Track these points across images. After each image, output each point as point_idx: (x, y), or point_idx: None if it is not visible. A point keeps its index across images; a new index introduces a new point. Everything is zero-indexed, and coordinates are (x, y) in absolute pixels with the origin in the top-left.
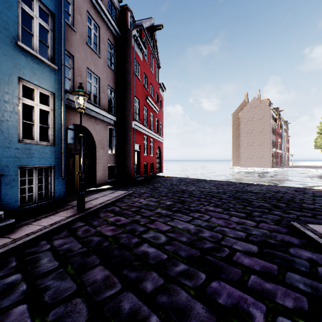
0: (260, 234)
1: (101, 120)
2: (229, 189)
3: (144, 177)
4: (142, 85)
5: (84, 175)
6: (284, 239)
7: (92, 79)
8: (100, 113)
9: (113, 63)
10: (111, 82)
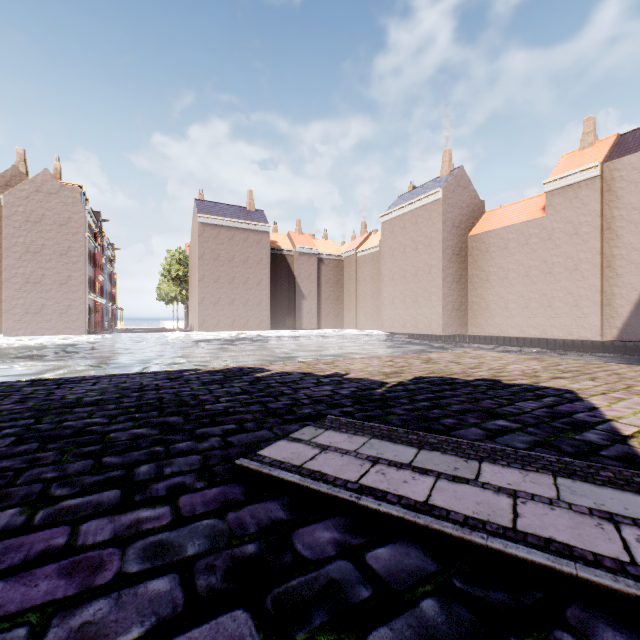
0: (210, 544)
1: None
2: (4, 411)
3: None
4: None
5: None
6: (262, 522)
7: None
8: None
9: None
10: None
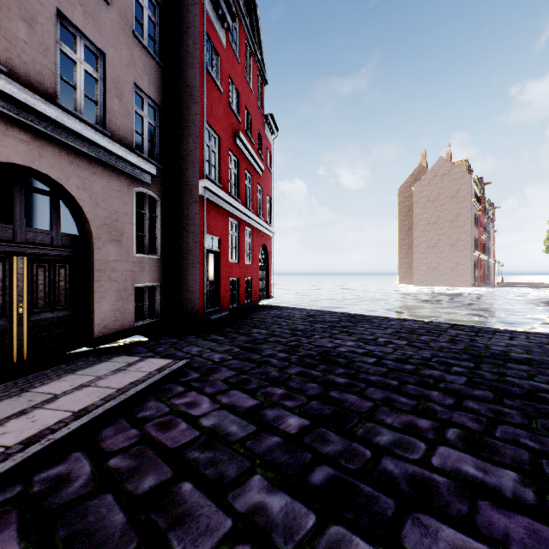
0: None
1: (111, 168)
2: (443, 347)
3: (230, 310)
4: (226, 103)
5: (52, 314)
6: None
7: (79, 50)
8: (103, 145)
9: (153, 37)
10: (144, 78)
